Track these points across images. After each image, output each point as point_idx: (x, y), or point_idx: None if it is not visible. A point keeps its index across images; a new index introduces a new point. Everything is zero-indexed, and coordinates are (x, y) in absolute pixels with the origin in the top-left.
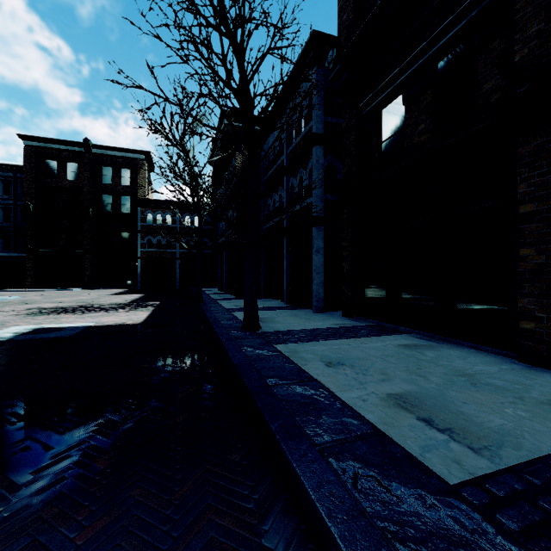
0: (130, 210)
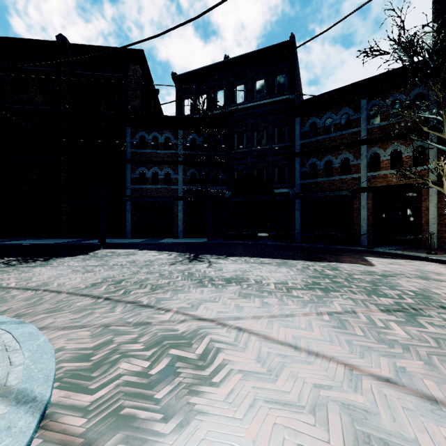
0: None
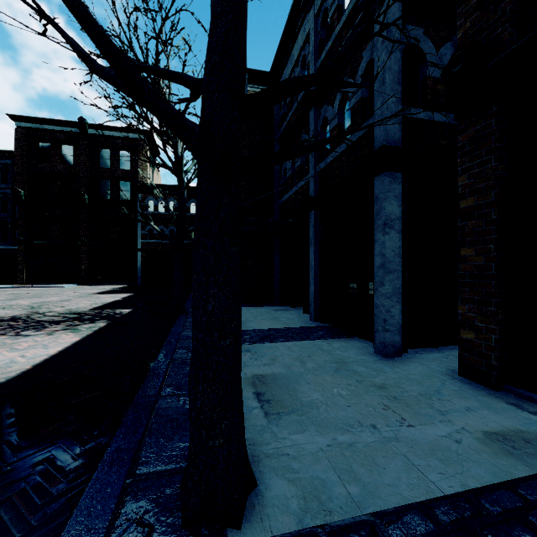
0: (130, 197)
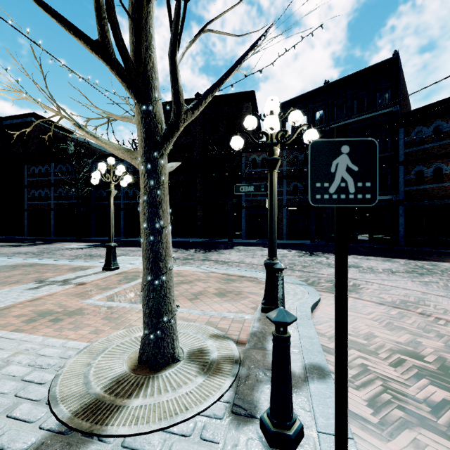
0: None
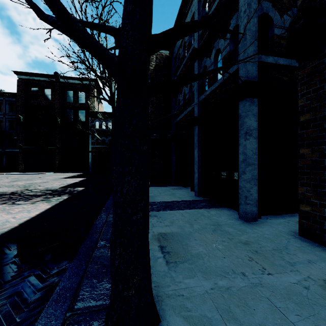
0: (85, 119)
